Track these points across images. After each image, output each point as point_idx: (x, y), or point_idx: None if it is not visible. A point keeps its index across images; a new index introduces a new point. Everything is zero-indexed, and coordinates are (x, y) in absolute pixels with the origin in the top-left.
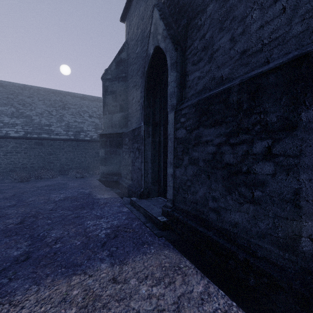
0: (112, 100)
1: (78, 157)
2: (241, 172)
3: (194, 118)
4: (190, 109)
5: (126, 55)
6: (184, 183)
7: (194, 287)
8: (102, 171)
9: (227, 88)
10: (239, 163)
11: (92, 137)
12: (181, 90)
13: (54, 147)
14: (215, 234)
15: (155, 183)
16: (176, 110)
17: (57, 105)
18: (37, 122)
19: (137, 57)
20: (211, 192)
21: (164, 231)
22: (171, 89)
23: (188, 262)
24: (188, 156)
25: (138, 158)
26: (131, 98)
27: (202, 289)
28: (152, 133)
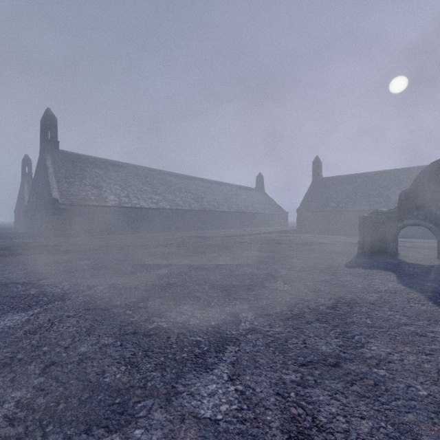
0: None
1: None
2: None
3: None
4: None
5: None
6: None
7: None
8: None
9: None
10: None
11: None
12: None
13: None
14: None
15: None
16: None
17: (405, 182)
18: (393, 199)
19: None
20: None
21: None
22: None
23: None
24: None
25: None
26: None
27: None
28: None
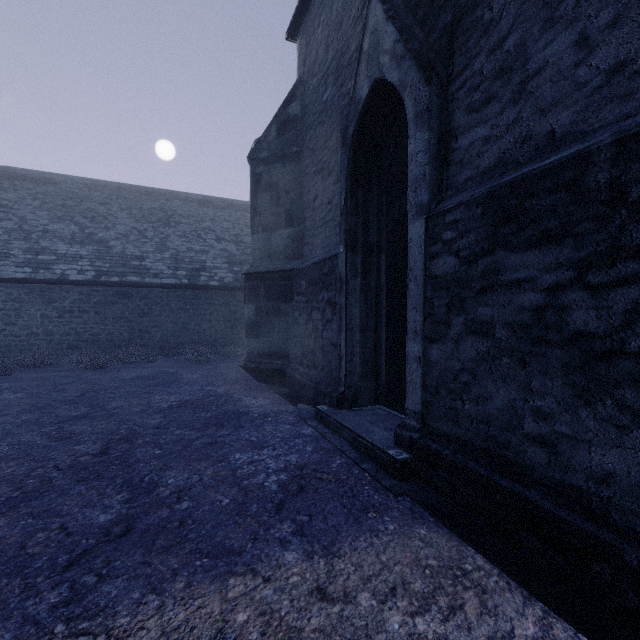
0: (270, 202)
1: (195, 320)
2: (625, 352)
3: (482, 229)
4: (468, 211)
5: (300, 109)
6: (453, 376)
7: (514, 623)
8: (251, 349)
9: (577, 154)
10: (617, 330)
11: (224, 281)
12: (438, 171)
13: (151, 302)
14: (548, 498)
15: (369, 376)
16: (431, 215)
17: (156, 218)
18: (118, 252)
19: (326, 111)
20: (529, 400)
21: (405, 482)
22: (418, 169)
23: (480, 560)
24: (464, 316)
25: (331, 321)
26: (312, 196)
27: (536, 630)
28: (363, 268)
